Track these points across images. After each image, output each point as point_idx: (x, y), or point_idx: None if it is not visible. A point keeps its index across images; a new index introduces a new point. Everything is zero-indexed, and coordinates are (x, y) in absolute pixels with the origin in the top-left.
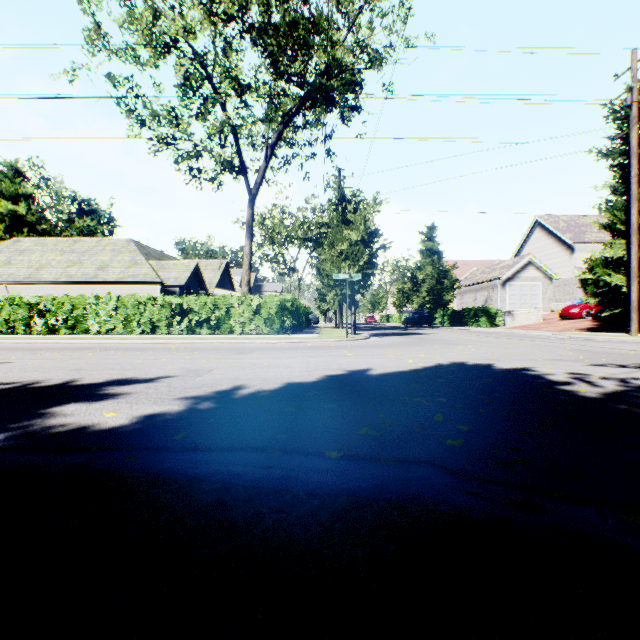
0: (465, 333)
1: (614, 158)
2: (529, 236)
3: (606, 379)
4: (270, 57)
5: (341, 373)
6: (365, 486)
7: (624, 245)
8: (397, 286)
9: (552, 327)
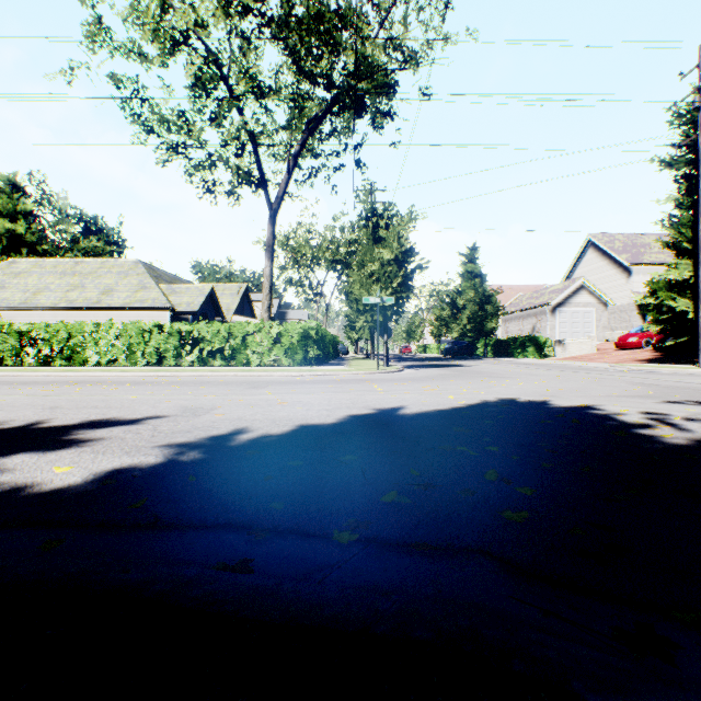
0: (511, 365)
1: (679, 168)
2: (581, 257)
3: (691, 420)
4: (292, 55)
5: (368, 412)
6: (384, 611)
7: (691, 265)
8: (435, 313)
9: (608, 358)
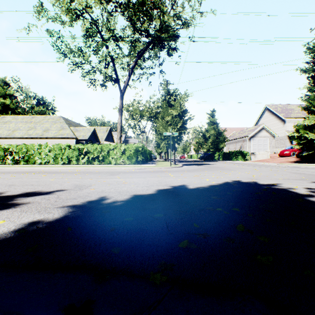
0: (231, 164)
1: (309, 73)
2: (262, 115)
3: None
4: (131, 21)
5: (167, 188)
6: None
7: None
8: (196, 140)
9: (275, 161)
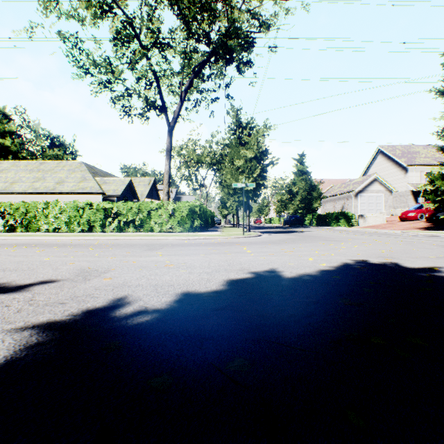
0: (333, 231)
1: None
2: (373, 161)
3: None
4: (183, 18)
5: (245, 277)
6: None
7: None
8: (277, 197)
9: (396, 227)
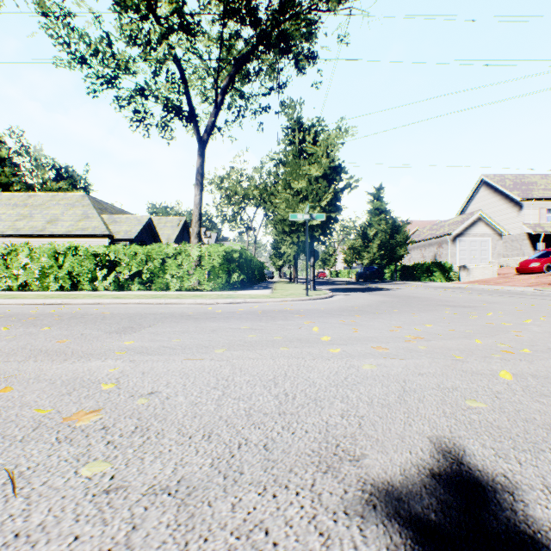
0: (433, 288)
1: None
2: (474, 195)
3: None
4: None
5: None
6: None
7: None
8: (347, 243)
9: (515, 282)
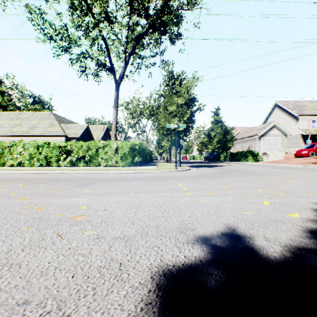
0: (246, 165)
1: None
2: (271, 112)
3: None
4: None
5: (193, 259)
6: None
7: None
8: (199, 140)
9: (293, 162)
